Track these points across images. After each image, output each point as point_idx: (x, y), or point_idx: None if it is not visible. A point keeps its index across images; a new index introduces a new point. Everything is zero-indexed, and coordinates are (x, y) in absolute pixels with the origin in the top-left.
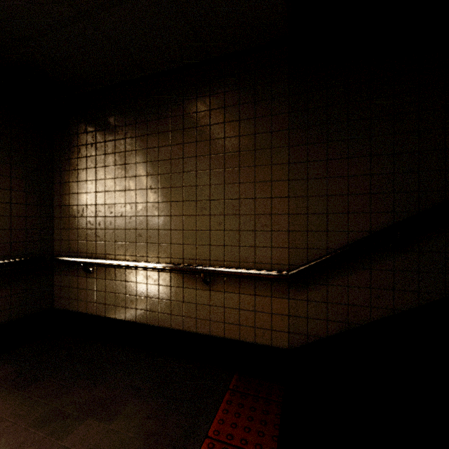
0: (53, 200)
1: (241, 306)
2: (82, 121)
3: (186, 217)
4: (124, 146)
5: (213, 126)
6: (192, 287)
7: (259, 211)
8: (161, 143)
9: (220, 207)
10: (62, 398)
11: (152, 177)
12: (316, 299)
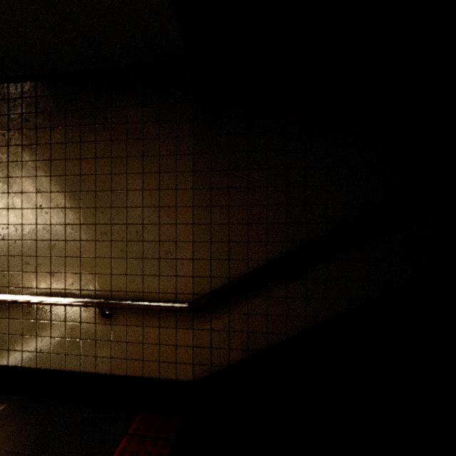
0: None
1: (145, 340)
2: None
3: (84, 243)
4: (7, 155)
5: (115, 142)
6: (91, 322)
7: (164, 238)
8: (54, 156)
9: (122, 232)
10: None
11: (43, 194)
12: (219, 328)
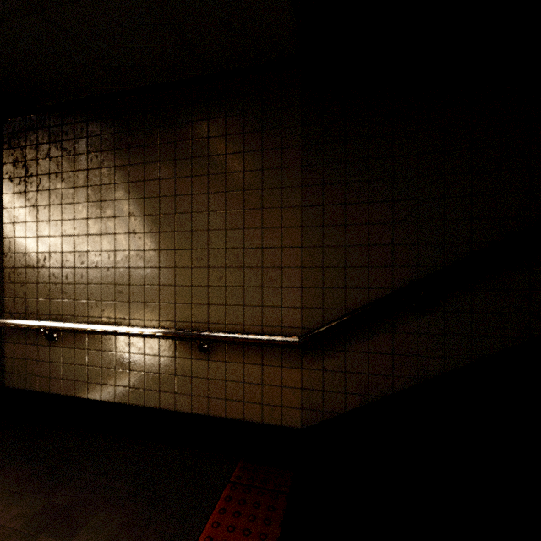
0: (4, 246)
1: (246, 379)
2: (43, 143)
3: (179, 270)
4: (100, 178)
5: (212, 158)
6: (186, 357)
7: (268, 263)
8: (148, 176)
9: (221, 257)
10: (6, 509)
11: (136, 218)
12: (332, 368)
